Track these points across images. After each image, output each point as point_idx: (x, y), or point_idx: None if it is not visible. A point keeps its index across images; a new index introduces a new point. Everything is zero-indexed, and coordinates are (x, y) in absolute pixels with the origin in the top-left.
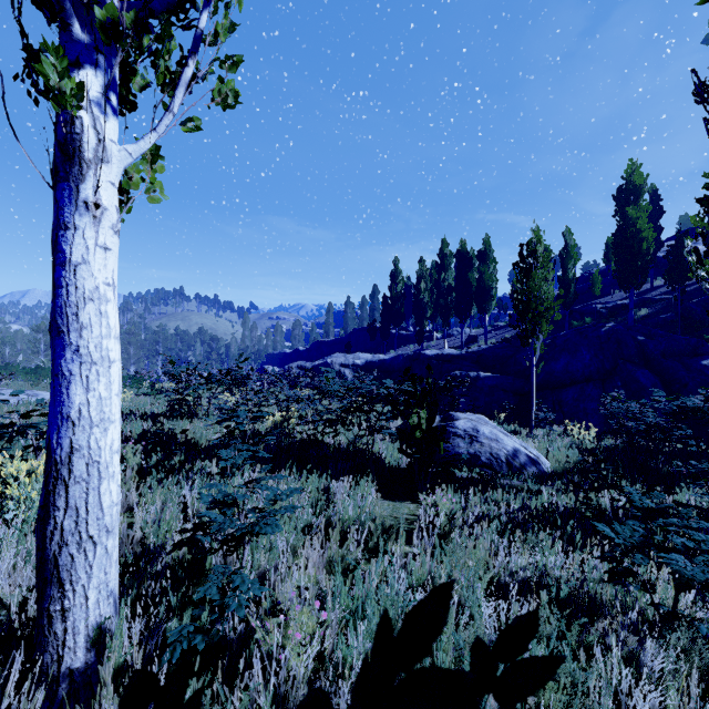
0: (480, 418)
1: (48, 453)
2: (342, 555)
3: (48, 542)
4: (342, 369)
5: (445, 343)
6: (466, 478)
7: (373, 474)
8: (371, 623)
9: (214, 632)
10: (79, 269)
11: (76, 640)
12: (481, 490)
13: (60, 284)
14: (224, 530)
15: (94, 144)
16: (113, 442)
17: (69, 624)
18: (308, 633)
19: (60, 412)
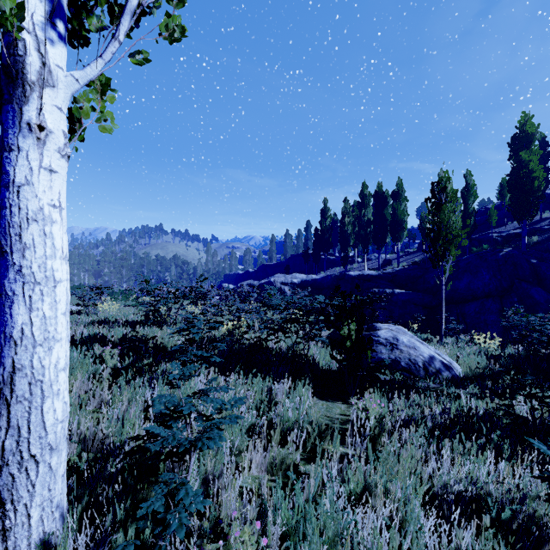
0: (399, 328)
1: None
2: (283, 457)
3: None
4: (283, 286)
5: (365, 266)
6: (389, 380)
7: (309, 376)
8: (312, 544)
9: (155, 549)
10: (22, 190)
11: None
12: (402, 391)
13: (4, 205)
14: (169, 443)
15: (38, 67)
16: (59, 360)
17: (10, 543)
18: None
19: (3, 332)
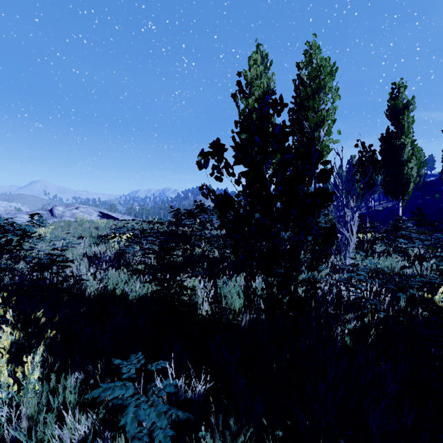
0: None
1: None
2: None
3: None
4: None
5: None
6: None
7: None
8: None
9: None
10: None
11: None
12: None
13: None
14: None
15: None
16: None
17: None
18: None
19: None
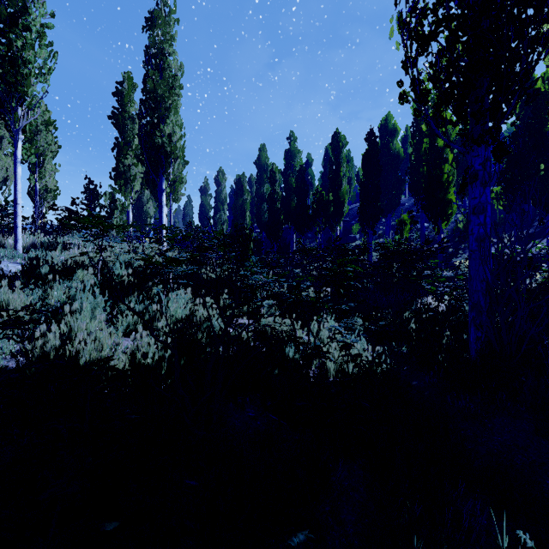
0: None
1: None
2: None
3: None
4: None
5: None
6: None
7: None
8: None
9: None
10: None
11: None
12: None
13: None
14: None
15: None
16: None
17: None
18: None
19: None
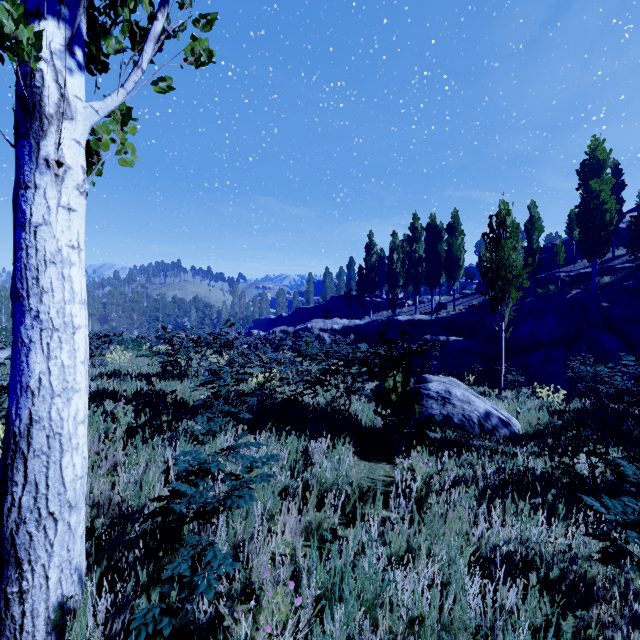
0: (452, 380)
1: (7, 424)
2: (319, 521)
3: (5, 519)
4: (321, 333)
5: (416, 310)
6: (440, 438)
7: (350, 434)
8: (348, 606)
9: (182, 613)
10: (39, 231)
11: (35, 623)
12: (454, 451)
13: (20, 246)
14: (195, 502)
15: (56, 99)
16: (78, 412)
17: (27, 606)
18: (281, 618)
19: (19, 381)
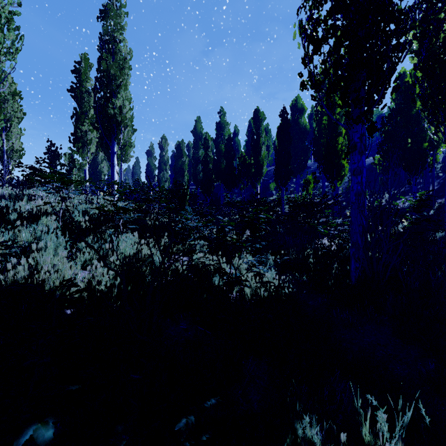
0: None
1: None
2: None
3: None
4: None
5: None
6: None
7: None
8: None
9: None
10: None
11: None
12: None
13: None
14: None
15: None
16: None
17: None
18: None
19: None
